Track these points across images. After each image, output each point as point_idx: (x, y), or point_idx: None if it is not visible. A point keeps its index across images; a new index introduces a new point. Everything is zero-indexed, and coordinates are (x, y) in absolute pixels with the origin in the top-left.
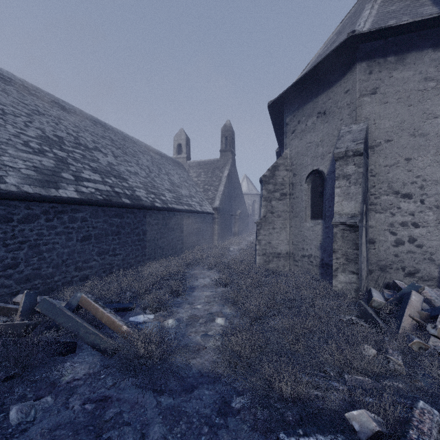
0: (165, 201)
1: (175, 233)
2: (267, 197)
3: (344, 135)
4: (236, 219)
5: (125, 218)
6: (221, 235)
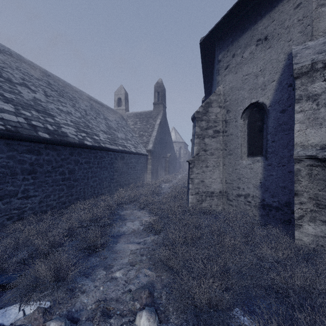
0: (97, 141)
1: (109, 172)
2: (200, 134)
3: (301, 52)
4: (167, 161)
5: (43, 155)
6: (154, 174)
